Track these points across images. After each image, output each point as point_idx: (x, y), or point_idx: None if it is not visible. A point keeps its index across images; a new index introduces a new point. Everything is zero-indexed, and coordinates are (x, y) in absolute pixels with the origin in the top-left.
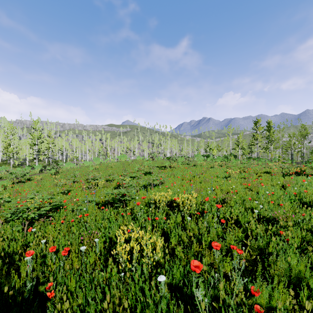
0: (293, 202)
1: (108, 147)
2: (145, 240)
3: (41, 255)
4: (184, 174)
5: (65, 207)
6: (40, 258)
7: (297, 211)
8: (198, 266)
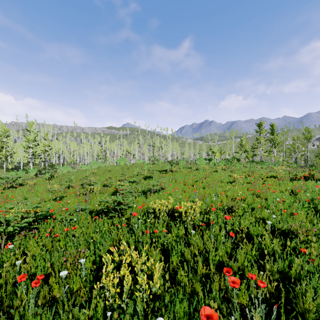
0: (308, 211)
1: (107, 151)
2: (140, 266)
3: (13, 282)
4: (186, 179)
5: (53, 217)
6: (11, 286)
7: (316, 222)
8: (211, 316)
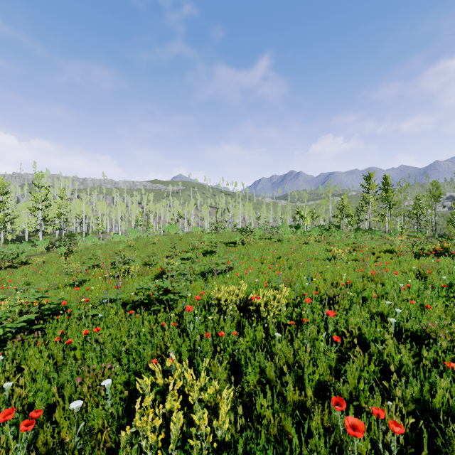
0: (446, 302)
1: (151, 214)
2: (197, 394)
3: None
4: (264, 255)
5: (68, 312)
6: None
7: None
8: None
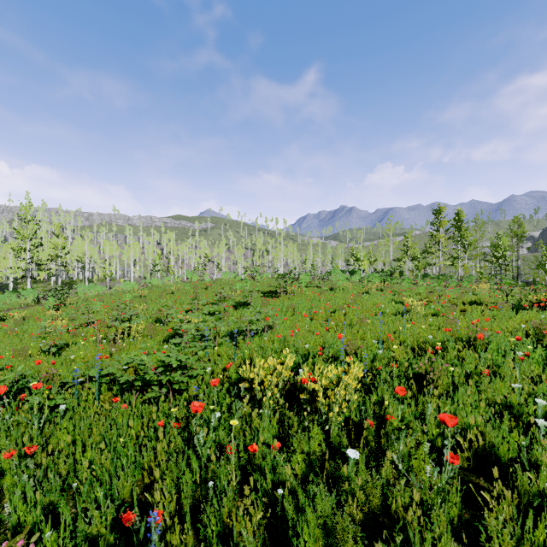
0: None
1: (172, 257)
2: None
3: None
4: (313, 308)
5: (17, 399)
6: None
7: None
8: None
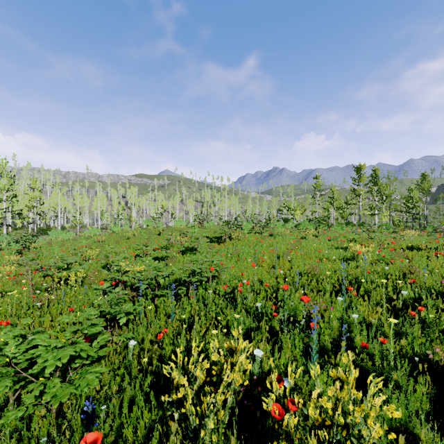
0: None
1: (133, 208)
2: None
3: None
4: (257, 253)
5: None
6: None
7: None
8: None
